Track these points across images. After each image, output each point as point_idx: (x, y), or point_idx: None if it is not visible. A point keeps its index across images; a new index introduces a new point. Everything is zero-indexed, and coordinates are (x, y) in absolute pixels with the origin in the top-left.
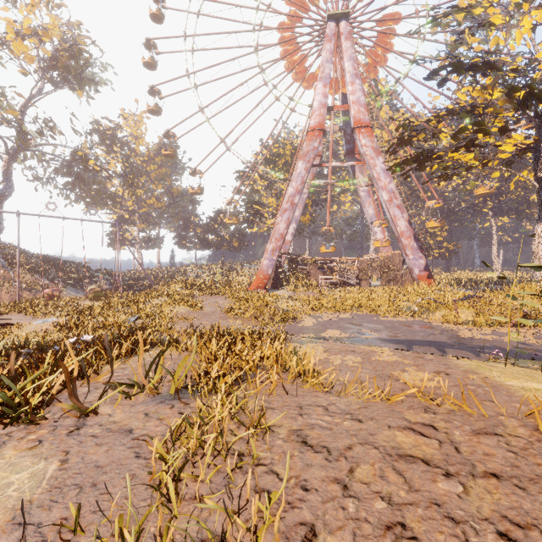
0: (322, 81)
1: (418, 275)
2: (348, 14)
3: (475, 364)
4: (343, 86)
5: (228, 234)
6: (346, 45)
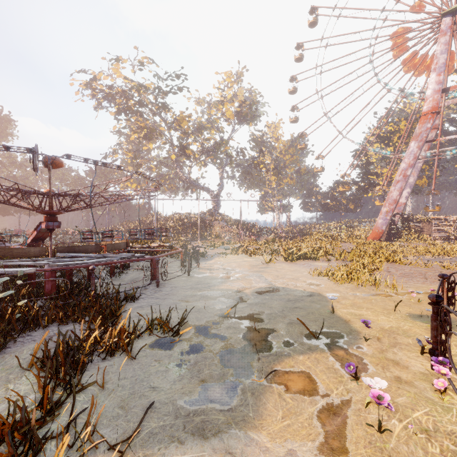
0: (435, 72)
1: None
2: None
3: None
4: None
5: (345, 199)
6: None
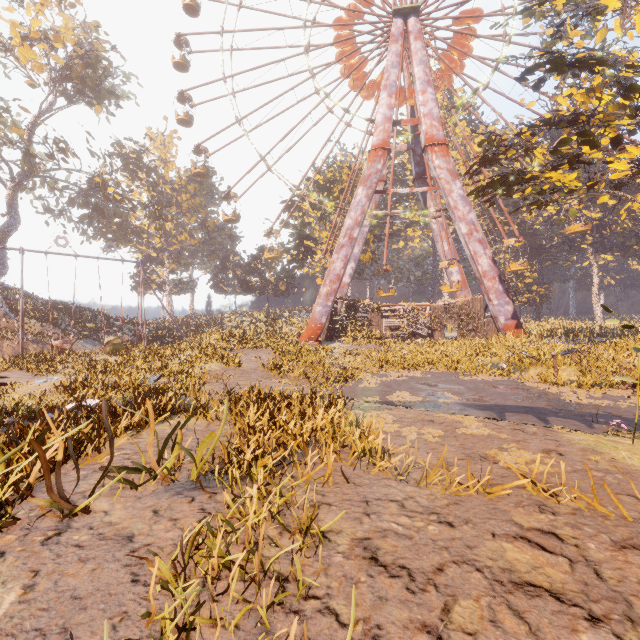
0: (386, 90)
1: (504, 325)
2: (418, 9)
3: (593, 439)
4: (412, 97)
5: (273, 275)
6: (416, 46)
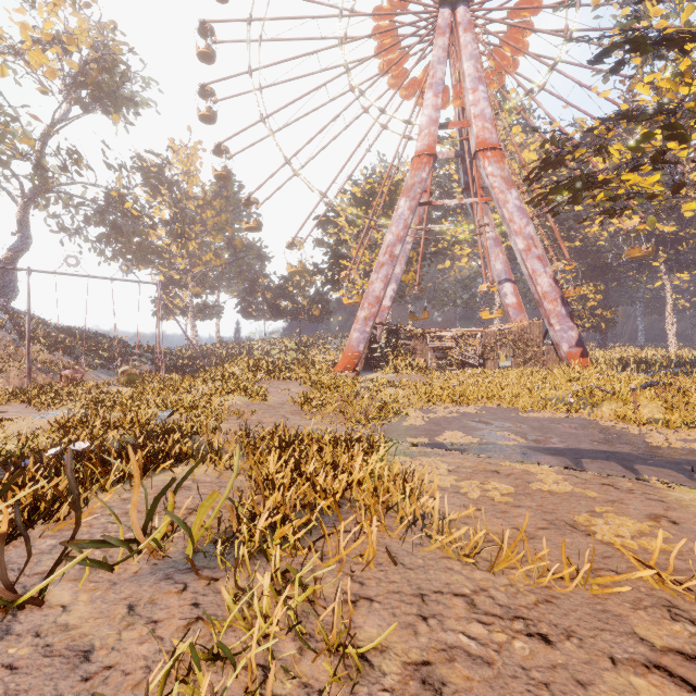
0: (432, 89)
1: (568, 353)
2: None
3: None
4: (460, 97)
5: (306, 299)
6: (466, 38)
